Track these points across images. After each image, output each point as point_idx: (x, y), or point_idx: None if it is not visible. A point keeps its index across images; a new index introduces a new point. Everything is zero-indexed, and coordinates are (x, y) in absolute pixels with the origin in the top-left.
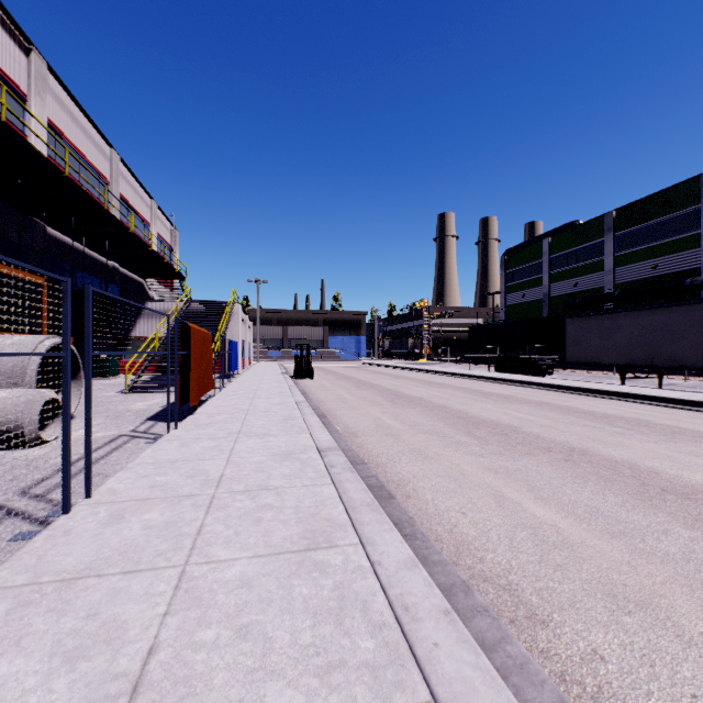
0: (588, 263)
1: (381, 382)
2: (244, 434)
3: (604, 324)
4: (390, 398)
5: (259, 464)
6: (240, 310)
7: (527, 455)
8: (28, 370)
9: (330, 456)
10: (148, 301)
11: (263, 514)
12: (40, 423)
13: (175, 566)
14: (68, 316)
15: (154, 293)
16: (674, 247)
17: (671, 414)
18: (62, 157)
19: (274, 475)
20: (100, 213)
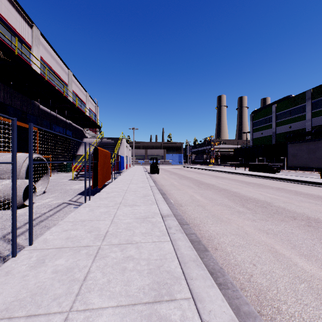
0: (297, 116)
1: (192, 176)
2: (122, 204)
3: (310, 146)
4: (197, 184)
5: (128, 224)
6: (125, 141)
7: (282, 221)
8: (21, 170)
9: (168, 220)
10: (84, 138)
11: (127, 264)
12: (25, 196)
13: (62, 312)
14: (15, 140)
15: (87, 135)
16: None
17: None
18: (44, 71)
19: (136, 232)
20: (62, 98)
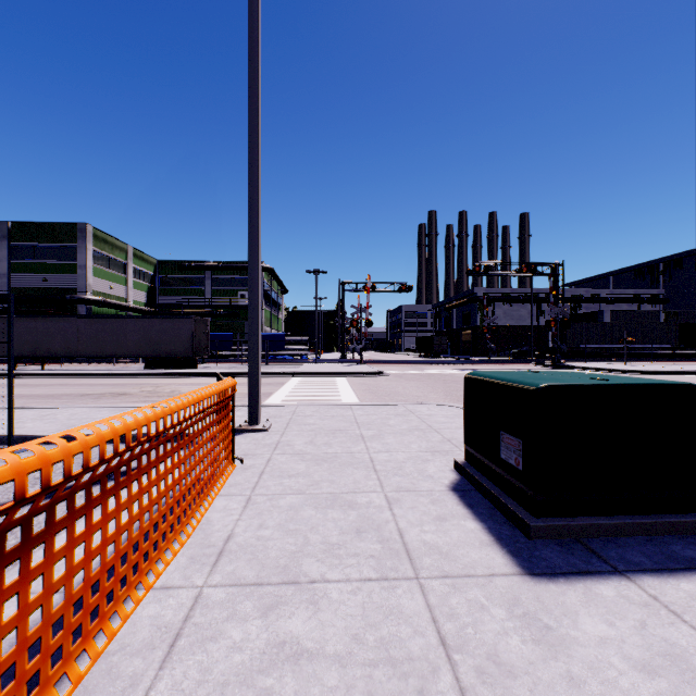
0: None
1: None
2: None
3: None
4: None
5: None
6: None
7: None
8: None
9: None
10: None
11: None
12: None
13: None
14: None
15: None
16: (61, 269)
17: (41, 380)
18: None
19: None
20: None
